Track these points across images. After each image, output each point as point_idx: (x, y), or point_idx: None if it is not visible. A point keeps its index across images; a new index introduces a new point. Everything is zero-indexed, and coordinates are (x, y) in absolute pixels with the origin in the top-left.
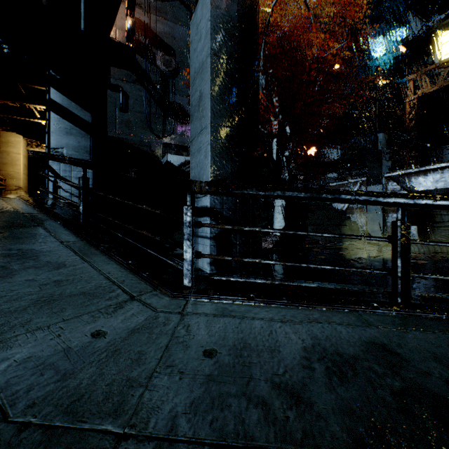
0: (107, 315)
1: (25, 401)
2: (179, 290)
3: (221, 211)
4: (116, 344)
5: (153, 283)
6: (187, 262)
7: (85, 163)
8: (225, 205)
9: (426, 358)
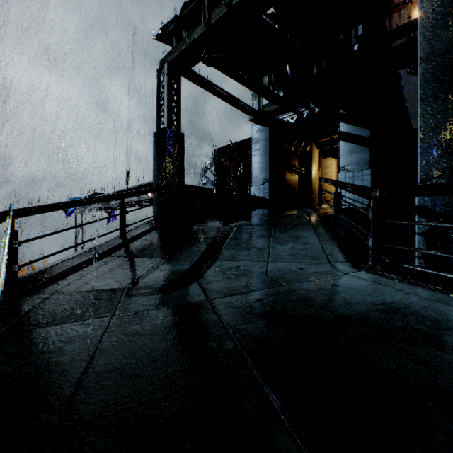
0: (310, 265)
1: (272, 274)
2: (359, 264)
3: (432, 208)
4: (304, 273)
5: (347, 259)
6: (369, 247)
7: (334, 183)
8: (438, 201)
9: None
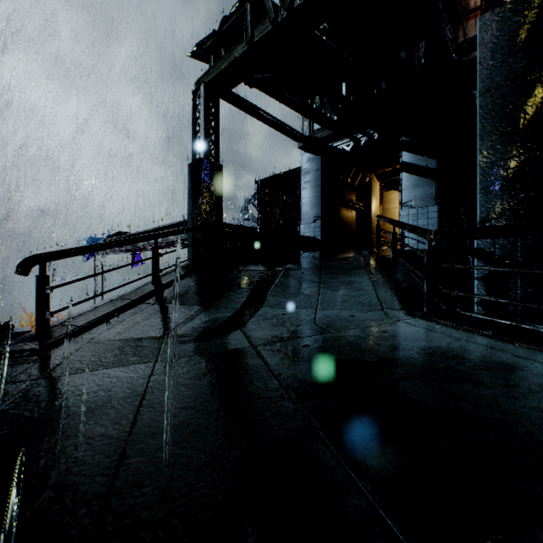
0: (362, 312)
1: (320, 322)
2: (413, 311)
3: (491, 251)
4: (355, 320)
5: (402, 306)
6: (424, 293)
7: (392, 222)
8: (497, 244)
9: (536, 381)
